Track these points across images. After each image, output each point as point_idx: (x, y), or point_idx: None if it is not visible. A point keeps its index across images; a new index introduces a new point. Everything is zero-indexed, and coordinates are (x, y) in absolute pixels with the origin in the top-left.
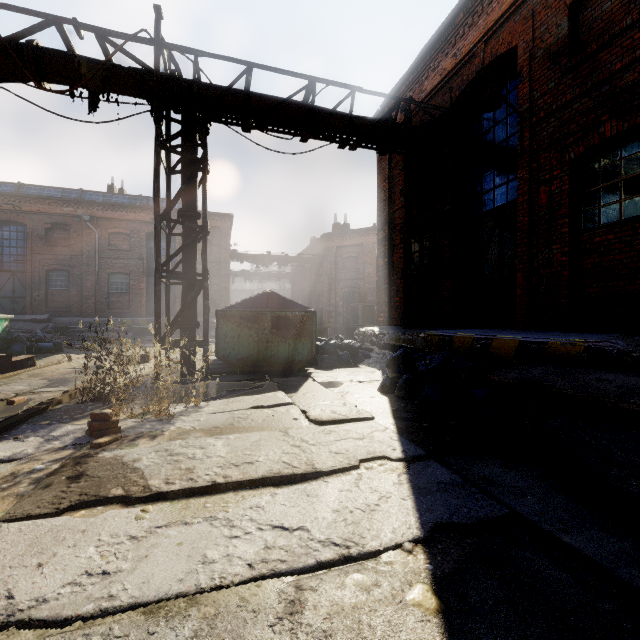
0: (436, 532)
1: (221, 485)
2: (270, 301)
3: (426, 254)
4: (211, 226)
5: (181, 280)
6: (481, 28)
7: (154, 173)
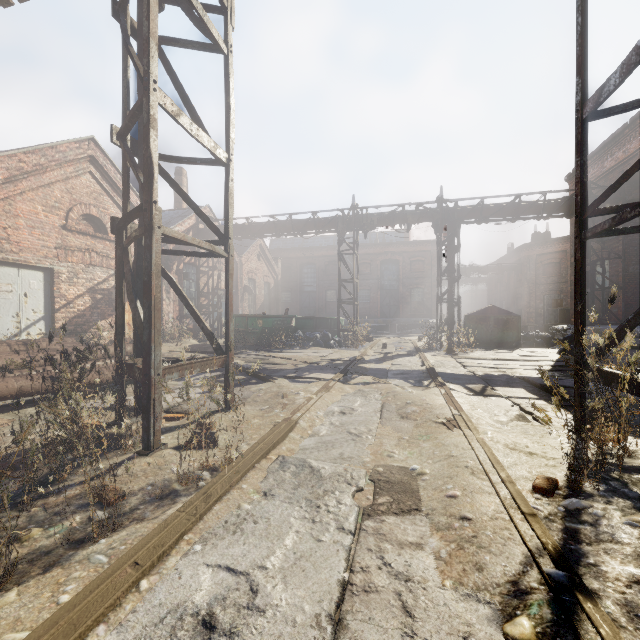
0: (557, 366)
1: (499, 359)
2: (492, 311)
3: (608, 275)
4: (424, 250)
5: (449, 302)
6: (639, 141)
7: (439, 257)
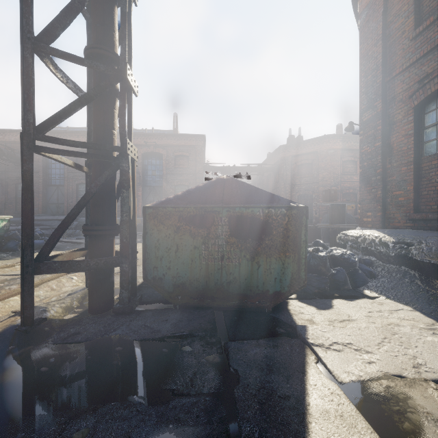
0: None
1: None
2: (227, 191)
3: None
4: (188, 145)
5: (78, 156)
6: None
7: None
